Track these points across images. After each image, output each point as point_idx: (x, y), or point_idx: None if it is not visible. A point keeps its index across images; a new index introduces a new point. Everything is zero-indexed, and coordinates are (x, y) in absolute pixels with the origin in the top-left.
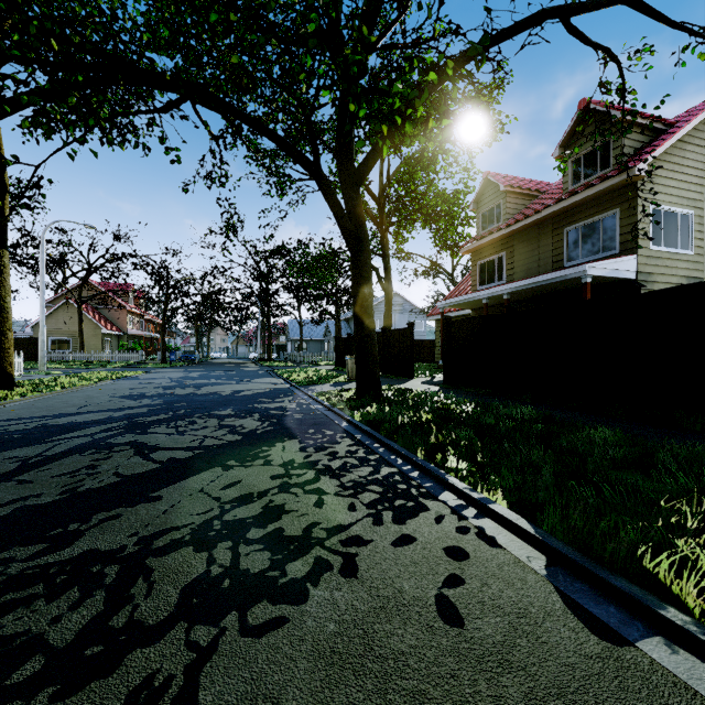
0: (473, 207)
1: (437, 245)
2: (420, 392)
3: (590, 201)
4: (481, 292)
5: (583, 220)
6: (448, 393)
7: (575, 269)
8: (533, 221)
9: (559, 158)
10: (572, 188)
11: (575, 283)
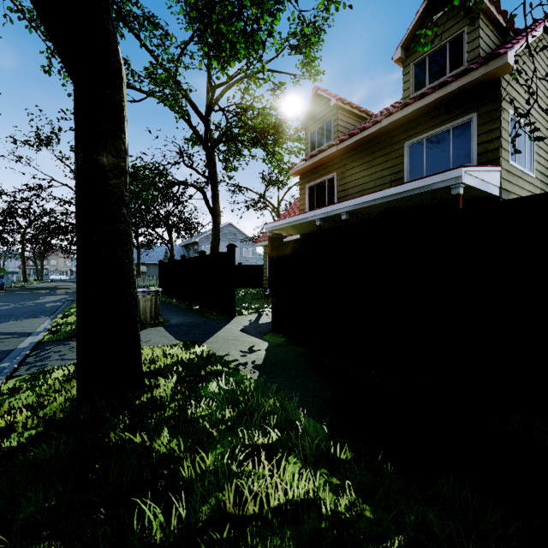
0: (301, 126)
1: (265, 180)
2: (226, 388)
3: (438, 107)
4: (315, 211)
5: (428, 131)
6: (284, 374)
7: (445, 175)
8: (370, 135)
9: (399, 61)
10: (415, 95)
11: (430, 200)
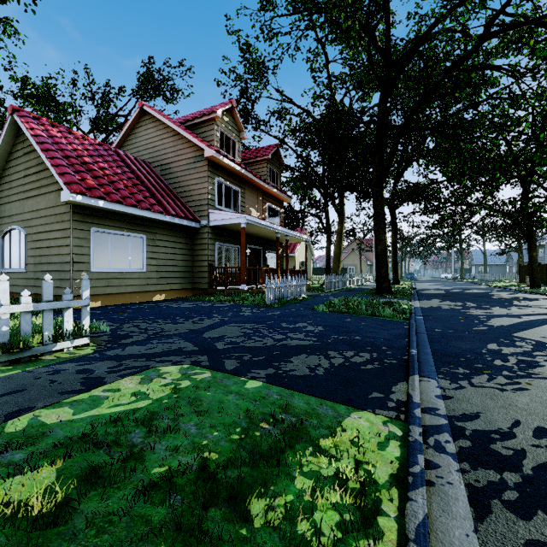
0: None
1: None
2: None
3: None
4: None
5: None
6: None
7: None
8: None
9: None
10: None
11: None
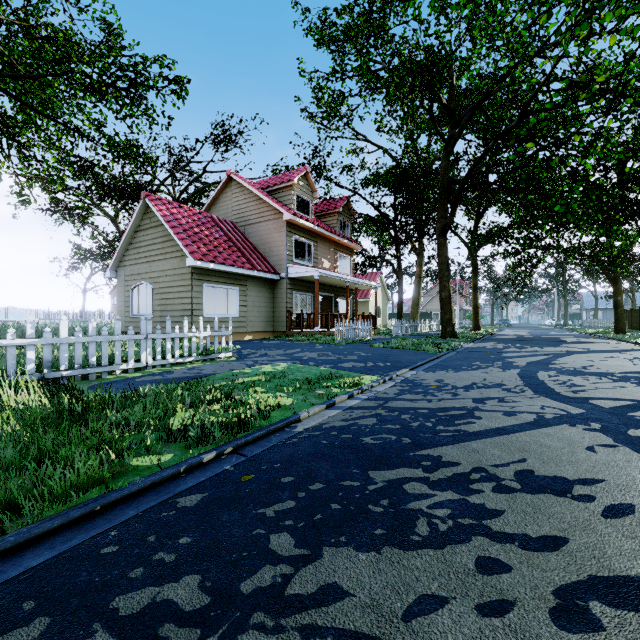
0: None
1: None
2: None
3: None
4: None
5: None
6: None
7: None
8: None
9: None
10: None
11: None
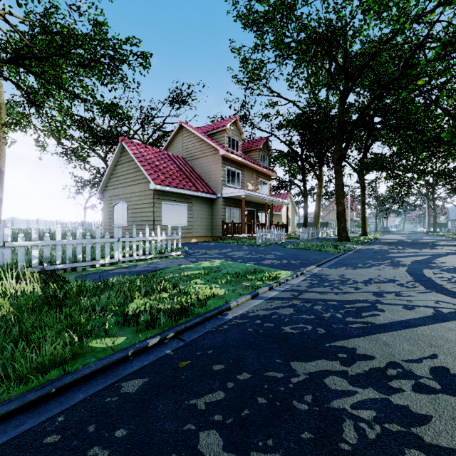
0: None
1: None
2: None
3: None
4: None
5: None
6: None
7: None
8: None
9: None
10: None
11: None
